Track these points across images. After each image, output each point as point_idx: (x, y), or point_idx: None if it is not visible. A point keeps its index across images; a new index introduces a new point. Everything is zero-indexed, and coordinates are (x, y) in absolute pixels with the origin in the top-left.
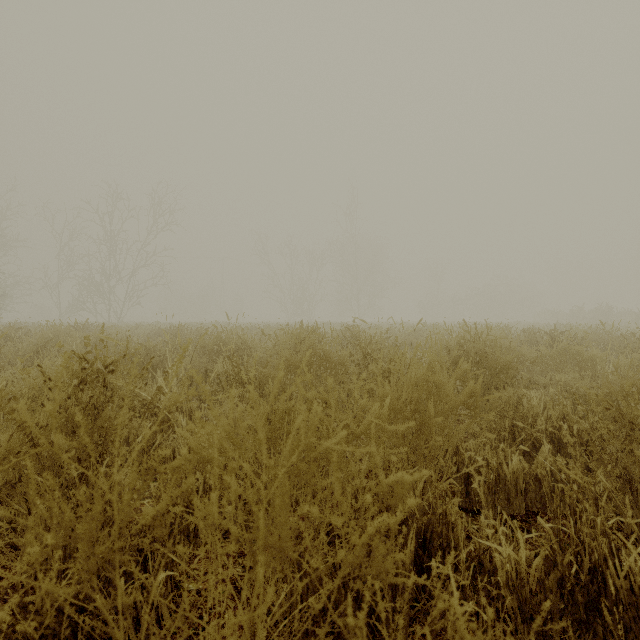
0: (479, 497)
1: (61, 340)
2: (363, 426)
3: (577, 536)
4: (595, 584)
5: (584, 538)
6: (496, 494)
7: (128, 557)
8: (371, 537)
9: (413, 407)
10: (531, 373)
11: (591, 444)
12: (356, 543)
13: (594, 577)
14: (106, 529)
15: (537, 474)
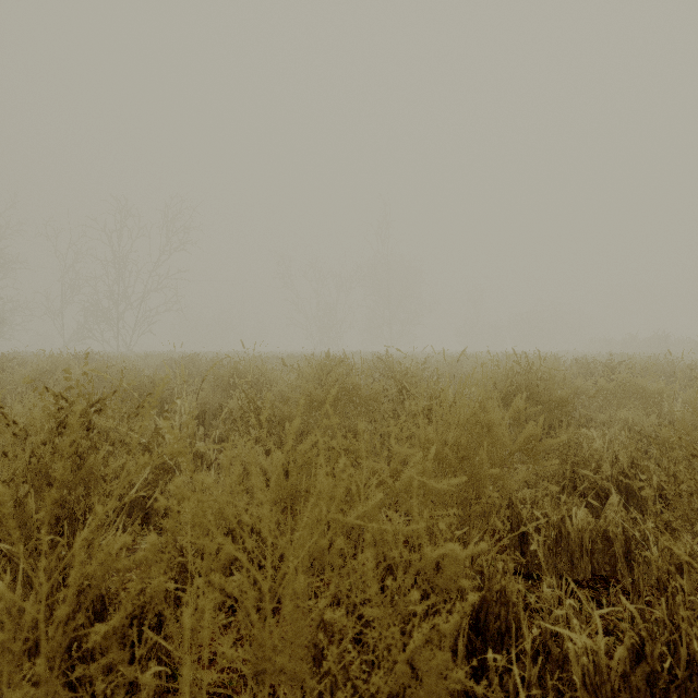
0: (537, 558)
1: (58, 372)
2: (402, 481)
3: (669, 618)
4: (694, 681)
5: (680, 623)
6: (557, 555)
7: (70, 693)
8: (419, 649)
9: (461, 454)
10: (587, 409)
11: (675, 498)
12: (398, 659)
13: (693, 672)
14: (26, 664)
15: (605, 531)
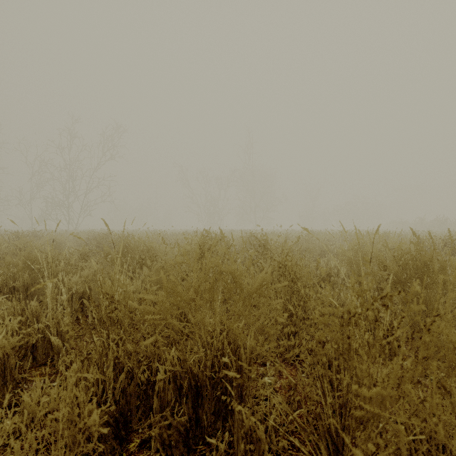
0: None
1: None
2: None
3: None
4: None
5: None
6: None
7: None
8: None
9: None
10: None
11: None
12: None
13: None
14: None
15: None
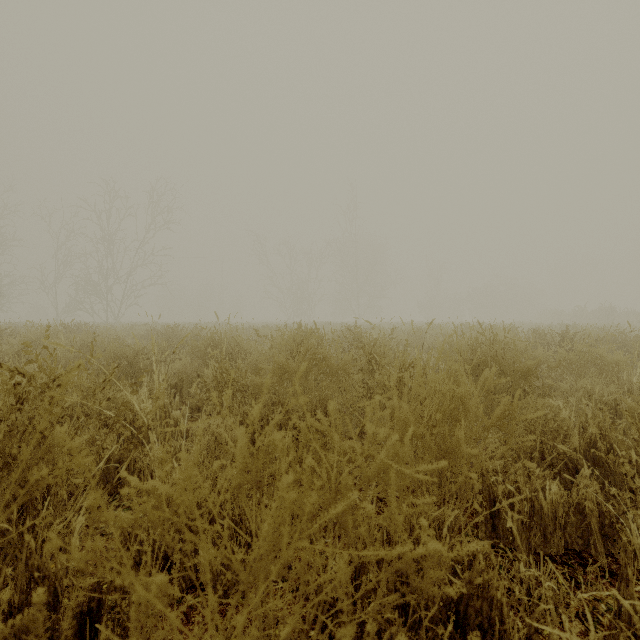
0: (509, 532)
1: (43, 342)
2: (377, 465)
3: None
4: None
5: None
6: (529, 529)
7: None
8: None
9: (435, 431)
10: (547, 378)
11: None
12: None
13: None
14: None
15: (578, 505)
